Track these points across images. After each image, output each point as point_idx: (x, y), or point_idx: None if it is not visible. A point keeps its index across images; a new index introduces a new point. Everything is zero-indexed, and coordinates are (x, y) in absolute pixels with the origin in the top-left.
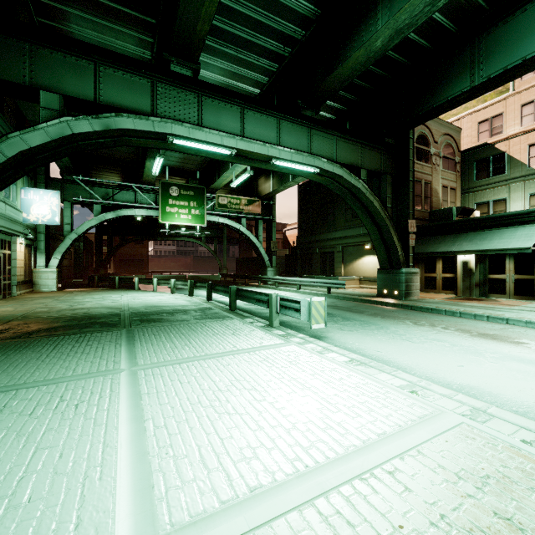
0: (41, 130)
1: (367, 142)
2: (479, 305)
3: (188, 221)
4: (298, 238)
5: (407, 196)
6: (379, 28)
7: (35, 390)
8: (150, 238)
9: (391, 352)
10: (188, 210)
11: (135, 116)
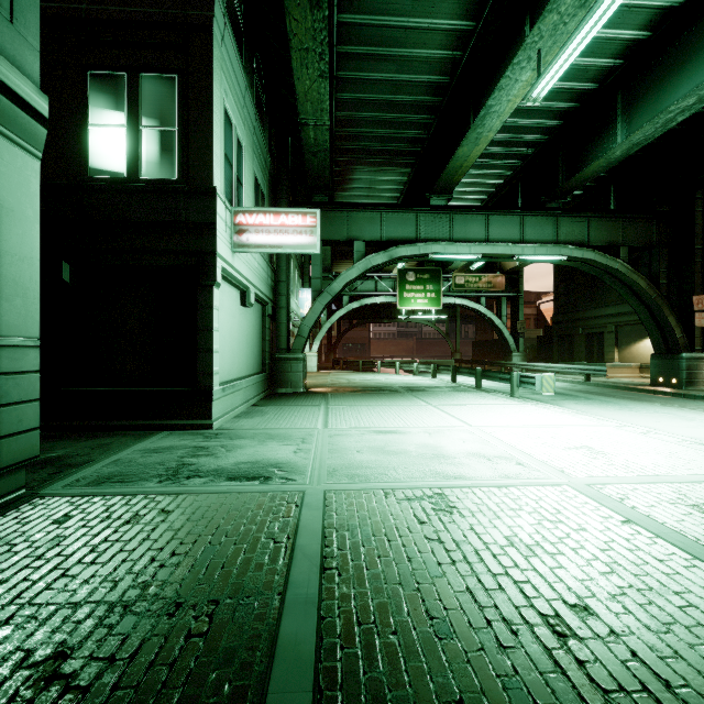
0: (356, 267)
1: (631, 214)
2: None
3: (424, 305)
4: (553, 316)
5: (692, 268)
6: (615, 147)
7: (395, 406)
8: (377, 321)
9: (608, 414)
10: (424, 294)
11: (407, 246)
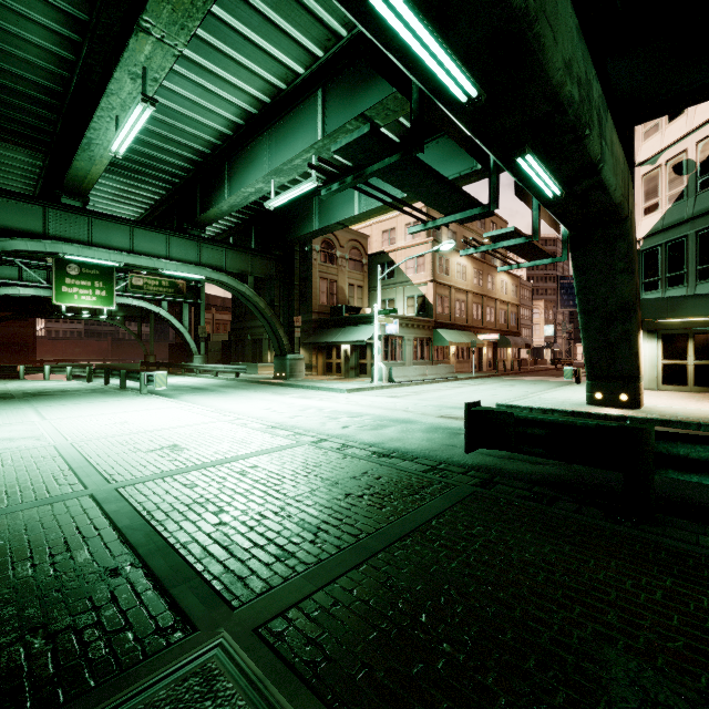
0: None
1: (258, 253)
2: (329, 381)
3: (92, 303)
4: (232, 324)
5: (294, 298)
6: (221, 203)
7: None
8: (40, 316)
9: (203, 400)
10: (92, 291)
11: (28, 240)
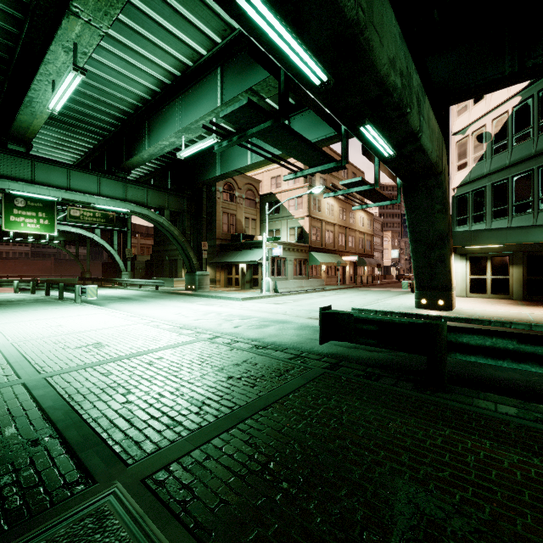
0: None
1: (173, 192)
2: (229, 292)
3: (36, 229)
4: (153, 247)
5: (202, 227)
6: (142, 152)
7: None
8: None
9: (127, 307)
10: (36, 220)
11: None
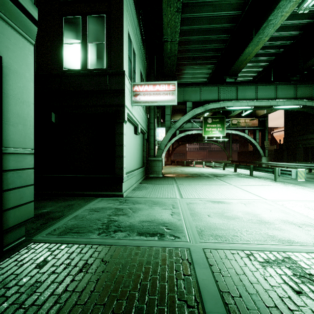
0: (188, 115)
1: None
2: None
3: (216, 134)
4: (284, 138)
5: None
6: None
7: (213, 185)
8: (190, 142)
9: None
10: (216, 128)
11: (214, 103)
